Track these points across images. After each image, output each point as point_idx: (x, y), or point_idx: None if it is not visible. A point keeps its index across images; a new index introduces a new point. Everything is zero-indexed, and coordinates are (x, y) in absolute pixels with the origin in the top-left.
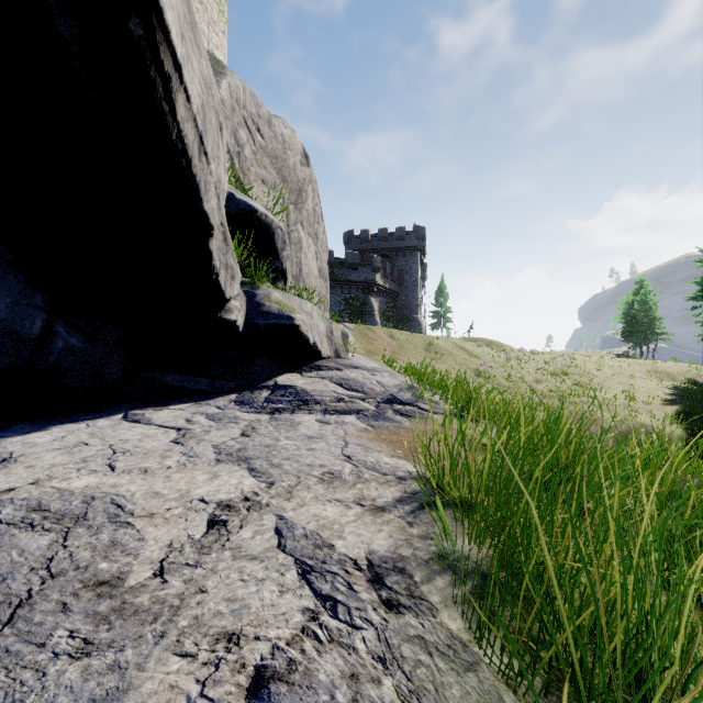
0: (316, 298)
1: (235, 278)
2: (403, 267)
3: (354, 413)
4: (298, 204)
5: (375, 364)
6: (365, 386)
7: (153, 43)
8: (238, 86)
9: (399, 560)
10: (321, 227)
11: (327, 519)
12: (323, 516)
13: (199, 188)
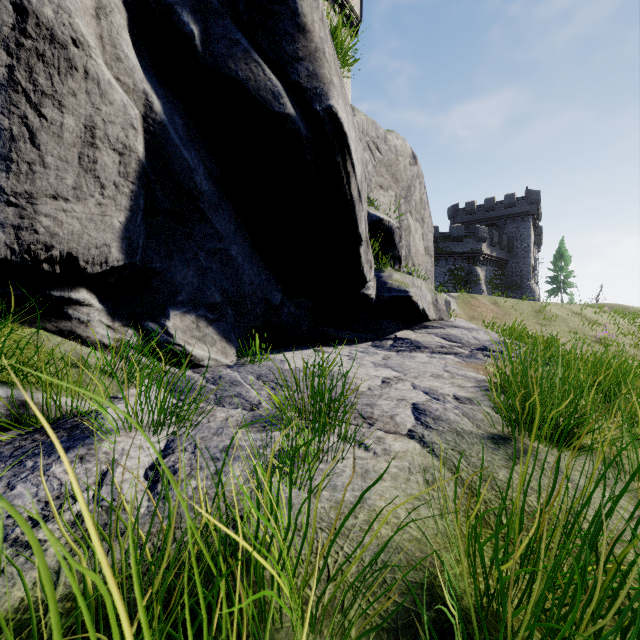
0: (423, 272)
1: (372, 268)
2: (513, 234)
3: (452, 354)
4: (407, 198)
5: (474, 326)
6: (462, 339)
7: (344, 161)
8: (363, 120)
9: (468, 397)
10: (426, 212)
11: (435, 385)
12: (433, 385)
13: (357, 221)
